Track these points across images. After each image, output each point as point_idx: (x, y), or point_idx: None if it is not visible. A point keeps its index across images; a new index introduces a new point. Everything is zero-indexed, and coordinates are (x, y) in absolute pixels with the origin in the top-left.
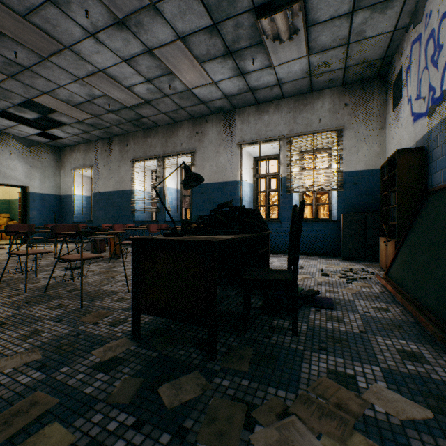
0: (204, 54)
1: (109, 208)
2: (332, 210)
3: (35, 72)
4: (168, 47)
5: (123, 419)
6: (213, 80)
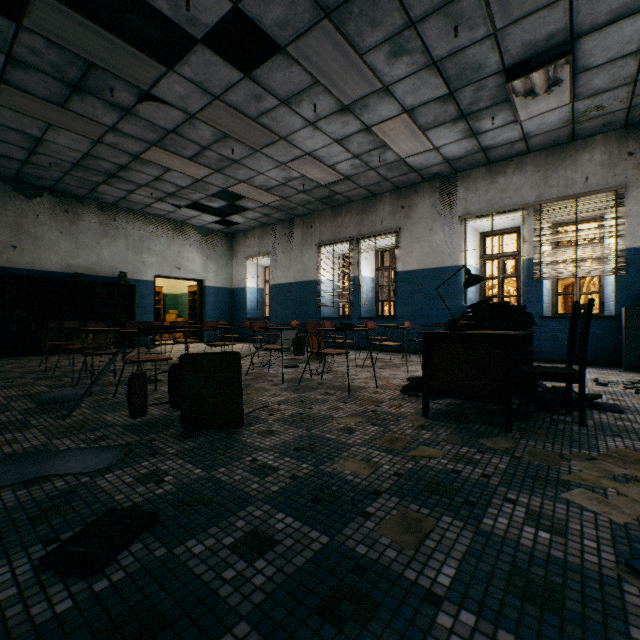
0: (430, 122)
1: (289, 303)
2: (605, 301)
3: (241, 164)
4: (389, 122)
5: (467, 449)
6: (434, 146)
